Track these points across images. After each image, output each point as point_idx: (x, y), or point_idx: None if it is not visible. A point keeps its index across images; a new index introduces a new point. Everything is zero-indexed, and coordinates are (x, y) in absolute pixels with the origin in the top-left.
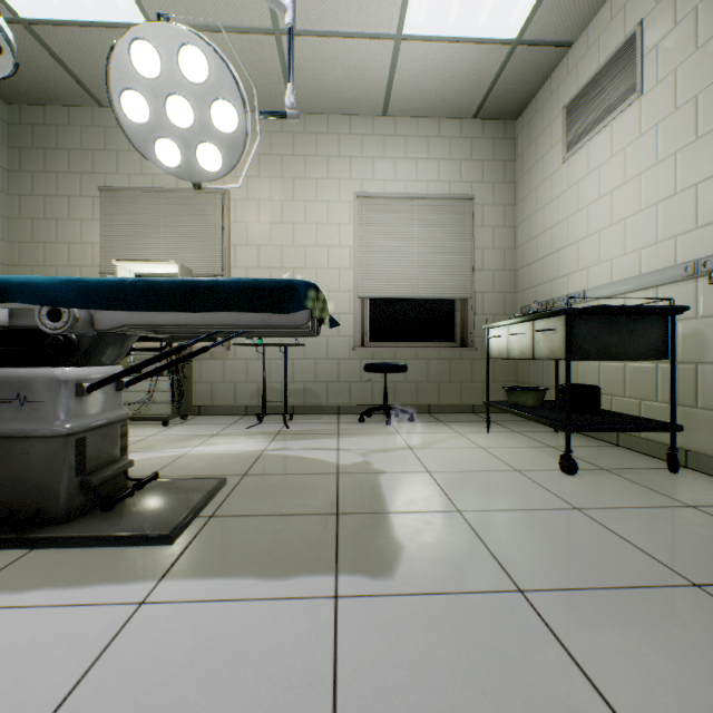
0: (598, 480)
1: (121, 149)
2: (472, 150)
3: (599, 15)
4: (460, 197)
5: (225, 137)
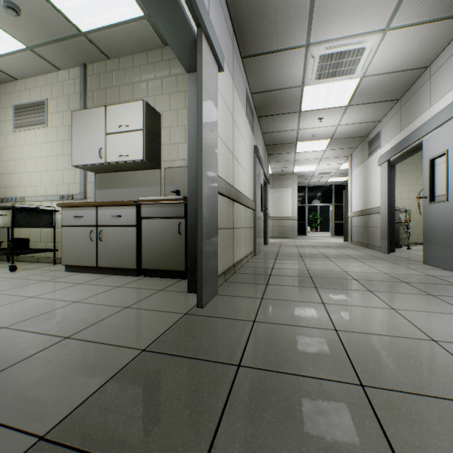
0: (26, 271)
1: None
2: None
3: (32, 79)
4: None
5: None
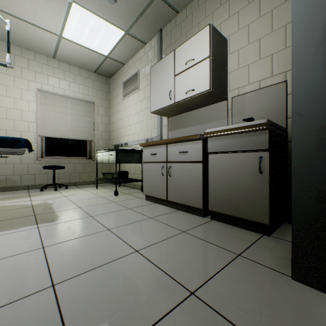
0: (123, 196)
1: None
2: (94, 84)
3: (131, 60)
4: (89, 101)
5: None
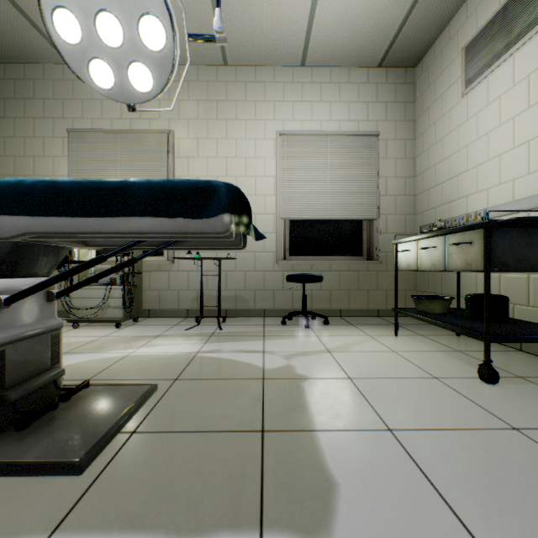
0: (521, 391)
1: (86, 98)
2: (377, 94)
3: None
4: (367, 133)
5: (154, 55)
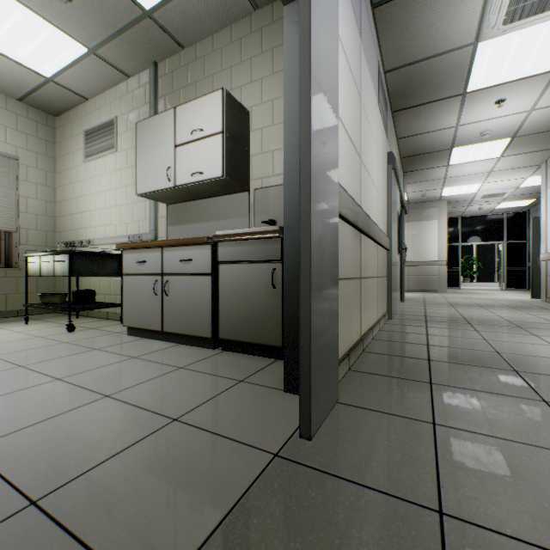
0: (86, 332)
1: None
2: (18, 123)
3: (101, 96)
4: (6, 155)
5: None
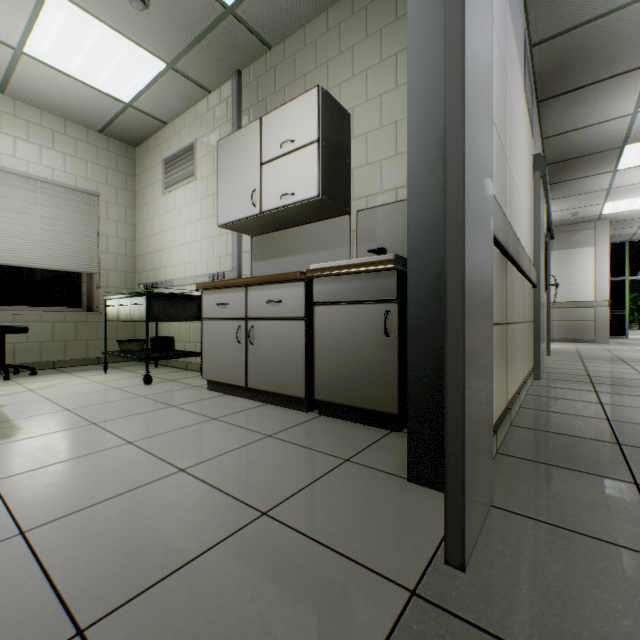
0: (164, 385)
1: None
2: (99, 157)
3: (181, 119)
4: (87, 192)
5: None
